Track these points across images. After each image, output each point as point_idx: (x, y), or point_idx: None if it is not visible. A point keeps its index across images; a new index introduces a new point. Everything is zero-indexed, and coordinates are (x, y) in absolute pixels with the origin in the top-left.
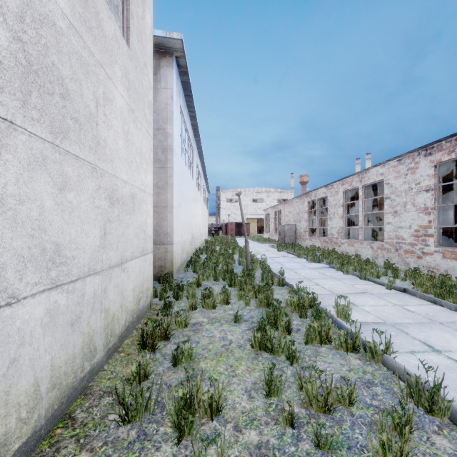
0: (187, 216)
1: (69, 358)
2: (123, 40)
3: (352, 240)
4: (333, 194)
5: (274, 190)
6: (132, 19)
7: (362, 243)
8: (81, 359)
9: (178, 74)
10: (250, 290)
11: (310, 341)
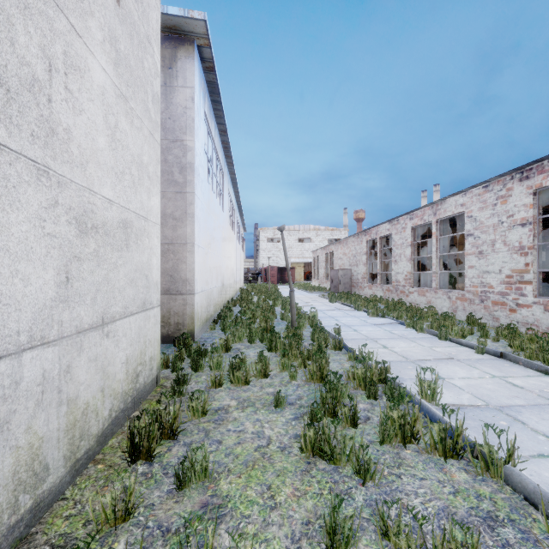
0: (215, 257)
1: None
2: None
3: (423, 288)
4: (399, 231)
5: (324, 228)
6: None
7: (436, 293)
8: (10, 493)
9: (201, 71)
10: (297, 357)
11: (387, 439)
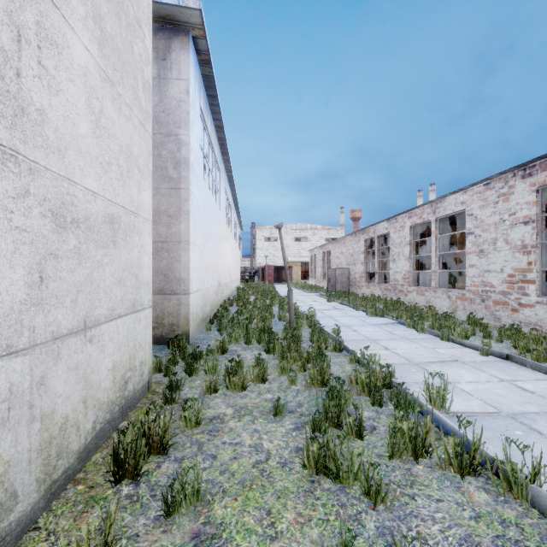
0: (211, 256)
1: None
2: None
3: (422, 287)
4: (398, 230)
5: (321, 227)
6: None
7: (436, 292)
8: None
9: (197, 63)
10: (297, 360)
11: (396, 453)
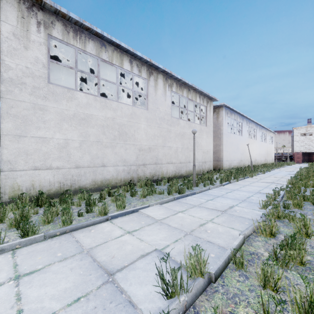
0: (234, 152)
1: (198, 170)
2: (205, 126)
3: None
4: None
5: None
6: (207, 120)
7: None
8: (199, 171)
9: (226, 108)
10: None
11: None
